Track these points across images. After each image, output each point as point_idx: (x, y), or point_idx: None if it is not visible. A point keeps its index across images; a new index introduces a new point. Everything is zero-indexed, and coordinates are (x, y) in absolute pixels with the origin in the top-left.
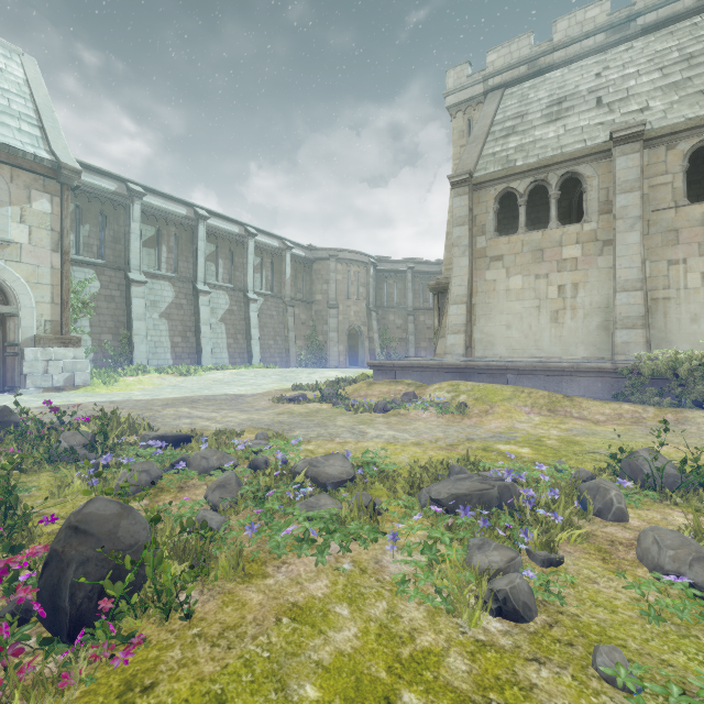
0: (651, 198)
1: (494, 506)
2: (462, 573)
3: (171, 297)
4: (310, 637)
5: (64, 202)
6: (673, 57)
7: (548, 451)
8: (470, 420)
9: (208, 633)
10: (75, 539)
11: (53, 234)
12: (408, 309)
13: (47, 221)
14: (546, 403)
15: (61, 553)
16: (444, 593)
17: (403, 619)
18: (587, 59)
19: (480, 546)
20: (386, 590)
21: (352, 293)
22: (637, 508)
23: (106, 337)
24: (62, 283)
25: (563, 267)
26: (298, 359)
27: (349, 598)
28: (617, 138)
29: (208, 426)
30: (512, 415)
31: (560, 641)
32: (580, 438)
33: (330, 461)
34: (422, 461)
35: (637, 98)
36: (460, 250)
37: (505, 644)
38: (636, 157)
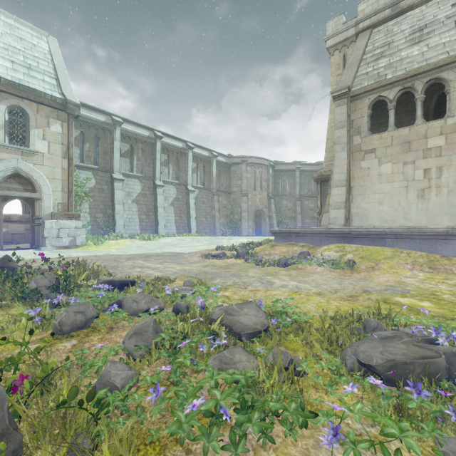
0: None
1: (443, 379)
2: None
3: (139, 189)
4: None
5: (69, 126)
6: None
7: (451, 306)
8: (359, 274)
9: None
10: None
11: (63, 147)
12: (296, 196)
13: (59, 138)
14: (425, 261)
15: None
16: None
17: None
18: None
19: None
20: None
21: (257, 186)
22: None
23: (99, 215)
24: (68, 178)
25: (428, 155)
26: (221, 230)
27: None
28: None
29: (152, 274)
30: (397, 271)
31: None
32: None
33: (244, 310)
34: (329, 311)
35: None
36: (340, 146)
37: None
38: None
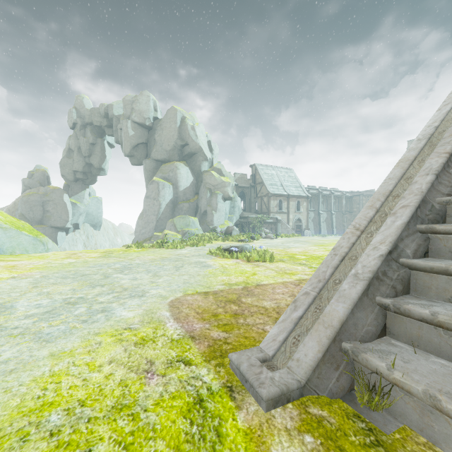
0: None
1: None
2: None
3: (313, 216)
4: None
5: (307, 202)
6: None
7: None
8: None
9: None
10: None
11: (306, 209)
12: None
13: (305, 207)
14: None
15: None
16: None
17: None
18: None
19: None
20: None
21: None
22: None
23: None
24: (307, 218)
25: None
26: None
27: None
28: None
29: None
30: None
31: None
32: None
33: None
34: None
35: None
36: None
37: None
38: None
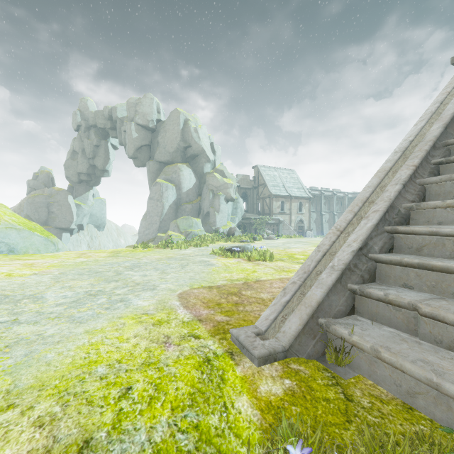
0: None
1: None
2: None
3: (315, 217)
4: None
5: (309, 204)
6: None
7: None
8: None
9: None
10: None
11: (308, 210)
12: None
13: (307, 208)
14: None
15: None
16: None
17: None
18: None
19: None
20: None
21: None
22: None
23: None
24: (309, 219)
25: None
26: None
27: None
28: None
29: None
30: None
31: None
32: None
33: None
34: None
35: None
36: None
37: None
38: None
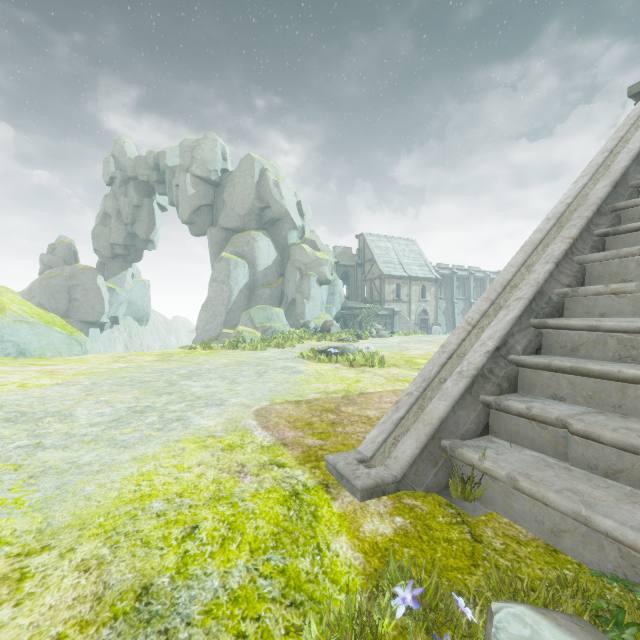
0: None
1: None
2: None
3: (444, 306)
4: None
5: (436, 287)
6: None
7: None
8: None
9: None
10: None
11: (434, 296)
12: None
13: (433, 293)
14: None
15: None
16: None
17: None
18: None
19: None
20: None
21: None
22: None
23: None
24: (436, 309)
25: None
26: None
27: None
28: None
29: None
30: None
31: None
32: None
33: None
34: None
35: None
36: None
37: None
38: None
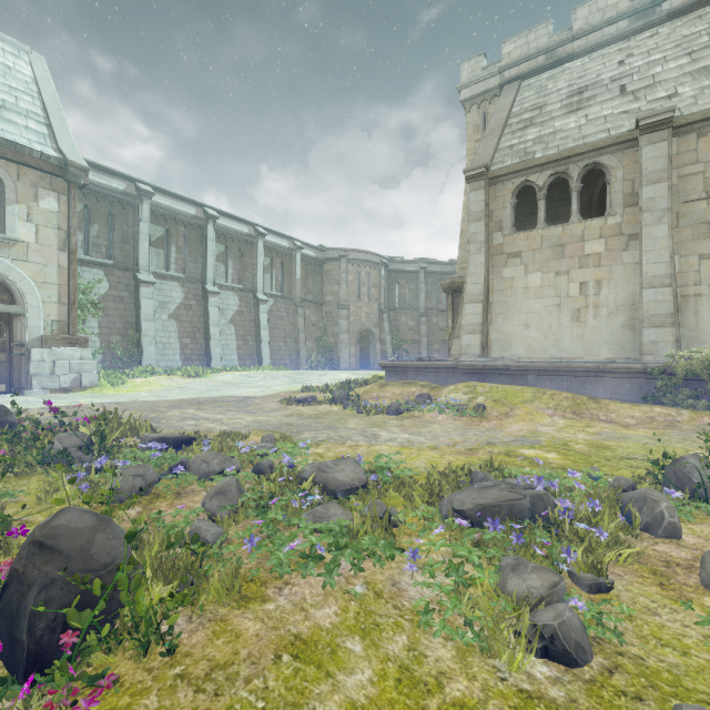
0: (681, 189)
1: (526, 519)
2: (496, 601)
3: (180, 298)
4: (315, 681)
5: (71, 201)
6: (703, 41)
7: (577, 456)
8: (489, 423)
9: (192, 673)
10: (39, 557)
11: (60, 233)
12: (421, 310)
13: (54, 220)
14: (570, 405)
15: (21, 574)
16: (476, 625)
17: (427, 659)
18: (609, 48)
19: (514, 566)
20: (406, 619)
21: (363, 294)
22: (689, 522)
23: (114, 338)
24: (69, 282)
25: (585, 263)
26: (308, 361)
27: (362, 630)
28: (644, 125)
29: (213, 428)
30: (534, 417)
31: (625, 694)
32: (610, 442)
33: (340, 466)
34: (441, 466)
35: (664, 84)
36: (476, 246)
37: (556, 696)
38: (664, 146)
